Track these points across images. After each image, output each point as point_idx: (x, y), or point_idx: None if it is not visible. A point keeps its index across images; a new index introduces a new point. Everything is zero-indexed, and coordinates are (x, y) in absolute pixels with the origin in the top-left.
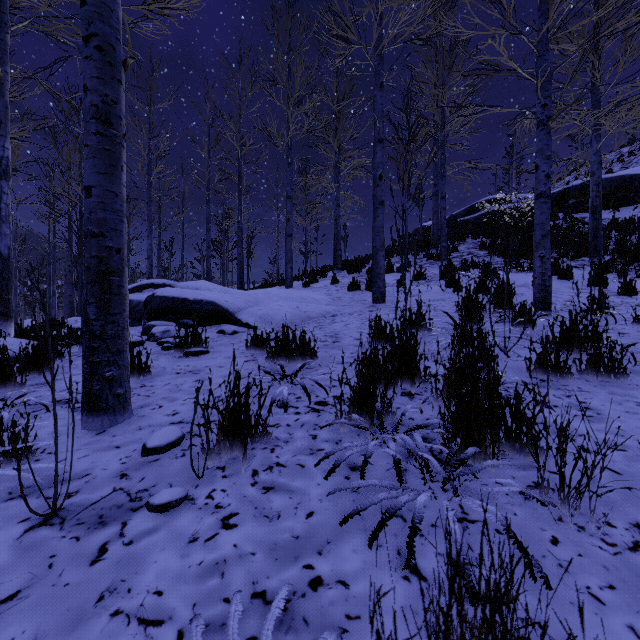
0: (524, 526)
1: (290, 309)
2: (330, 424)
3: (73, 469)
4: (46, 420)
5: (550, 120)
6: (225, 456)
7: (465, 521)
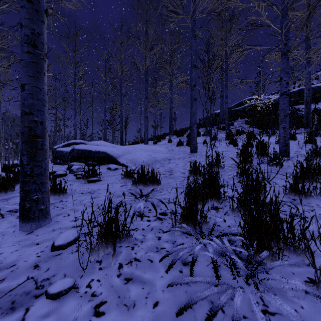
0: (311, 319)
1: (146, 156)
2: (169, 231)
3: (6, 260)
4: (0, 223)
5: (289, 52)
6: (102, 252)
7: (267, 313)
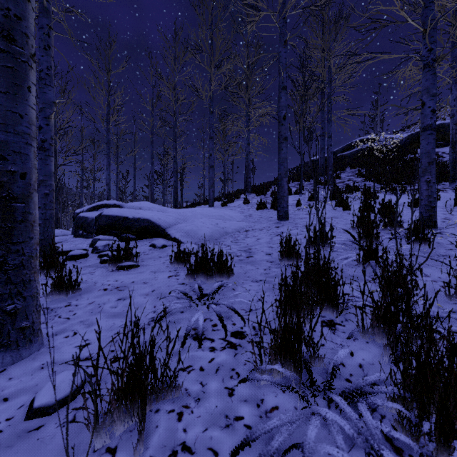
0: None
1: (210, 226)
2: (250, 380)
3: None
4: None
5: (436, 62)
6: (120, 428)
7: None
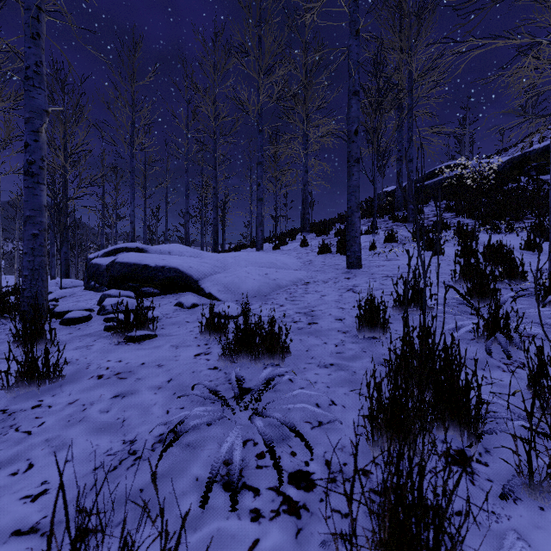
0: None
1: (258, 276)
2: None
3: None
4: None
5: None
6: None
7: None
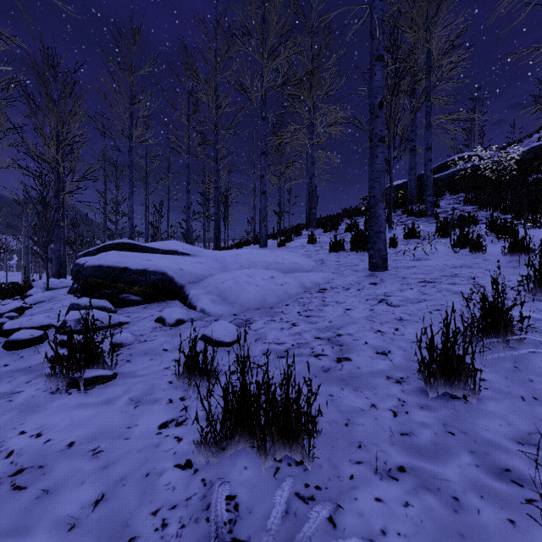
0: None
1: (262, 282)
2: None
3: None
4: None
5: None
6: None
7: None
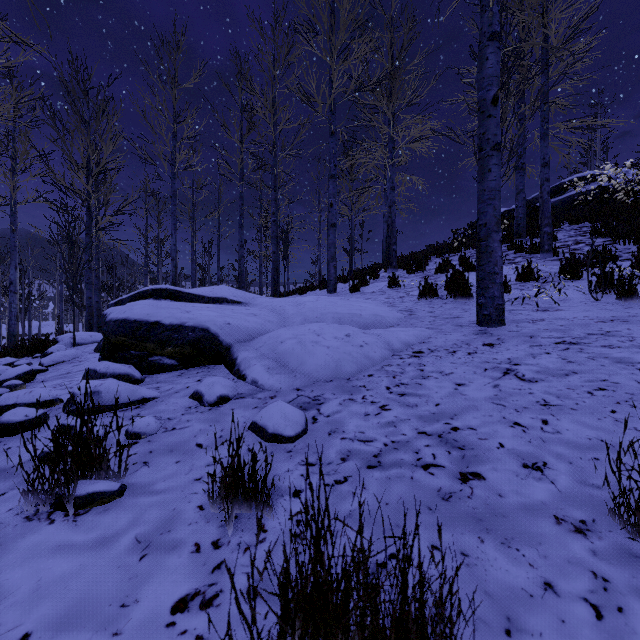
0: None
1: (334, 342)
2: None
3: None
4: None
5: None
6: None
7: None
